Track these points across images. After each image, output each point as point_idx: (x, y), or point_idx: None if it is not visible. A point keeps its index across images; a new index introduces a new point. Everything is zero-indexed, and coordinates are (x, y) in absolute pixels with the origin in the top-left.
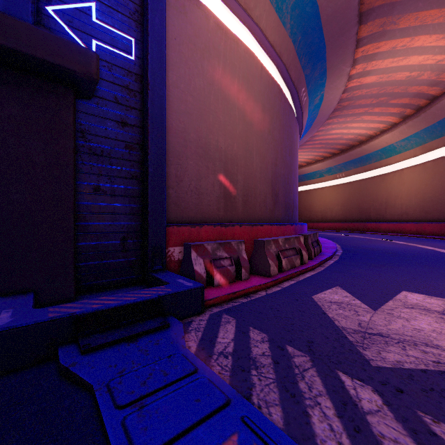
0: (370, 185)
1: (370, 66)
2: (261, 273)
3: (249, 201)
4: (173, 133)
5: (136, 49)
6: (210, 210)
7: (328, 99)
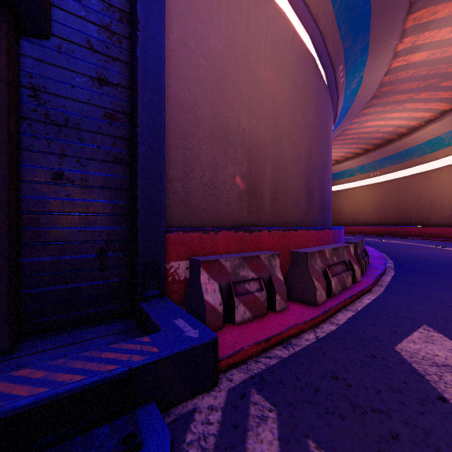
0: (411, 184)
1: (422, 39)
2: (302, 299)
3: (279, 199)
4: (180, 106)
5: None
6: (229, 210)
7: (367, 82)
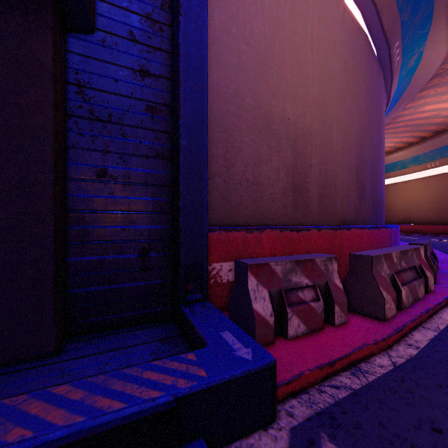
0: None
1: None
2: (364, 312)
3: (327, 194)
4: (221, 97)
5: None
6: (273, 207)
7: (428, 58)
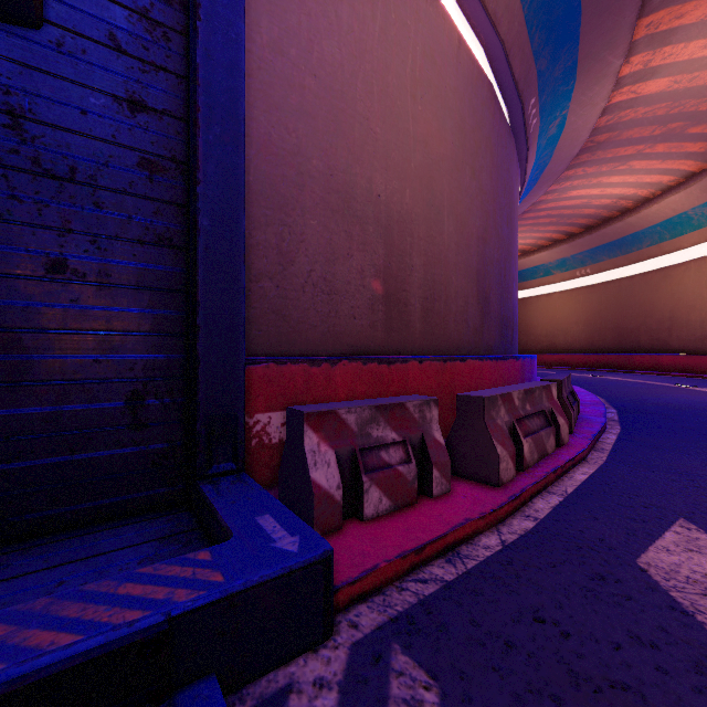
0: (640, 288)
1: (660, 57)
2: (475, 476)
3: (435, 310)
4: (272, 154)
5: None
6: (355, 327)
7: (574, 126)
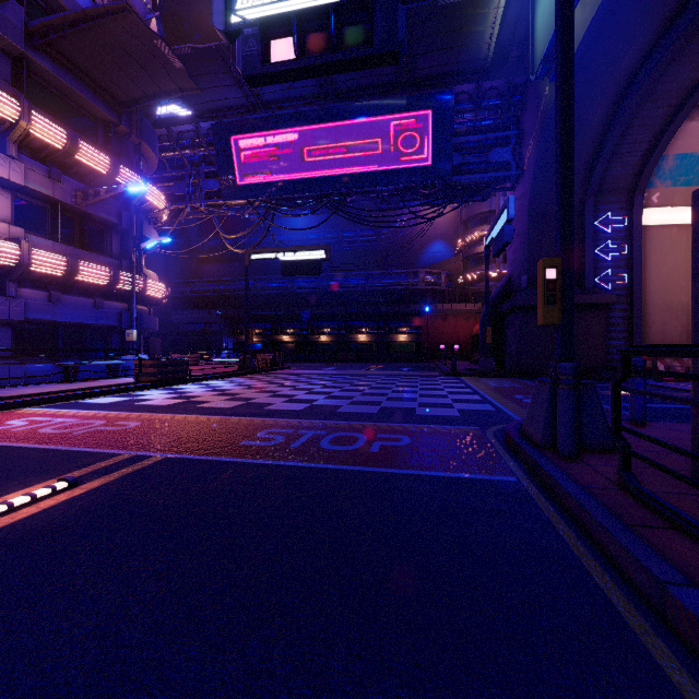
0: None
1: None
2: None
3: None
4: (645, 303)
5: (627, 278)
6: (672, 342)
7: None
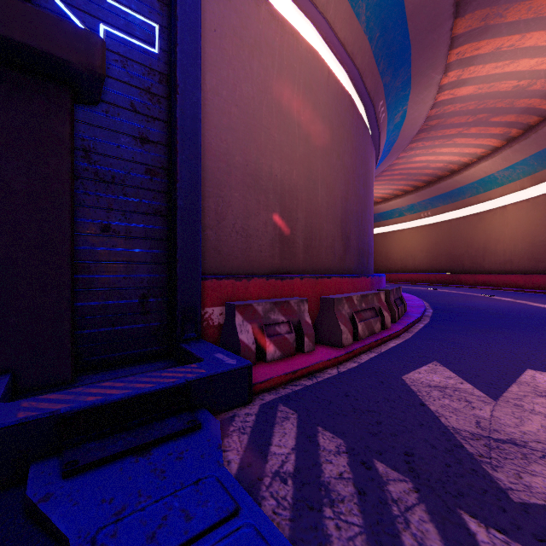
0: (464, 227)
1: (467, 73)
2: (329, 342)
3: (312, 246)
4: (212, 155)
5: (161, 39)
6: (261, 257)
7: (412, 116)
